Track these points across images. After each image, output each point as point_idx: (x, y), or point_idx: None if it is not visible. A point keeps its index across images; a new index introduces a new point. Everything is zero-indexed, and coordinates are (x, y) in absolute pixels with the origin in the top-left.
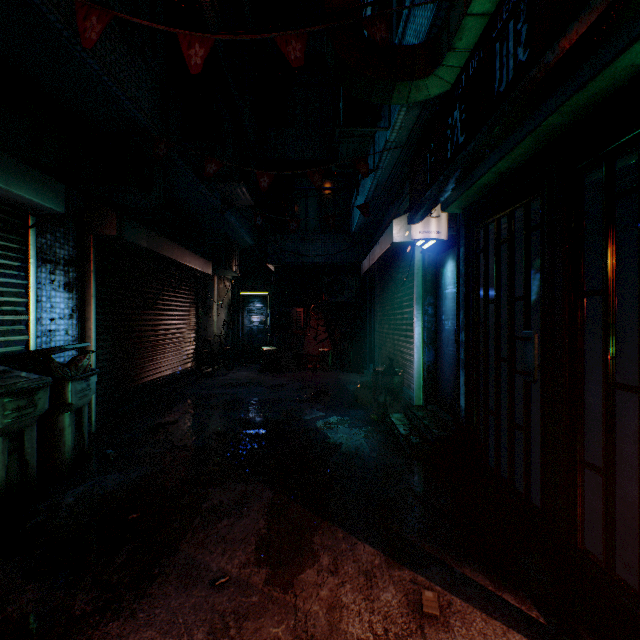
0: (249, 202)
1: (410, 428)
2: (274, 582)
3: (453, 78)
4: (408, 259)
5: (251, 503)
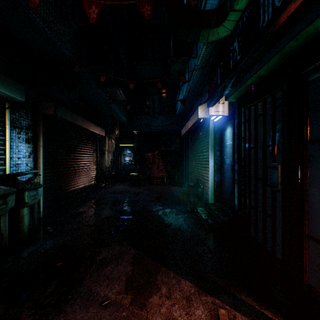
0: (123, 98)
1: (208, 215)
2: (135, 303)
3: (232, 27)
4: (206, 127)
5: (123, 256)
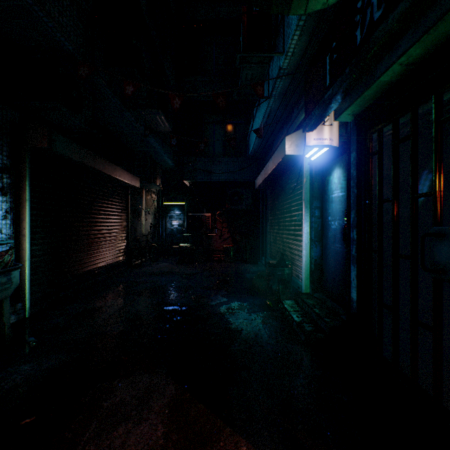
0: (167, 129)
1: (302, 315)
2: None
3: None
4: (296, 171)
5: (152, 401)
